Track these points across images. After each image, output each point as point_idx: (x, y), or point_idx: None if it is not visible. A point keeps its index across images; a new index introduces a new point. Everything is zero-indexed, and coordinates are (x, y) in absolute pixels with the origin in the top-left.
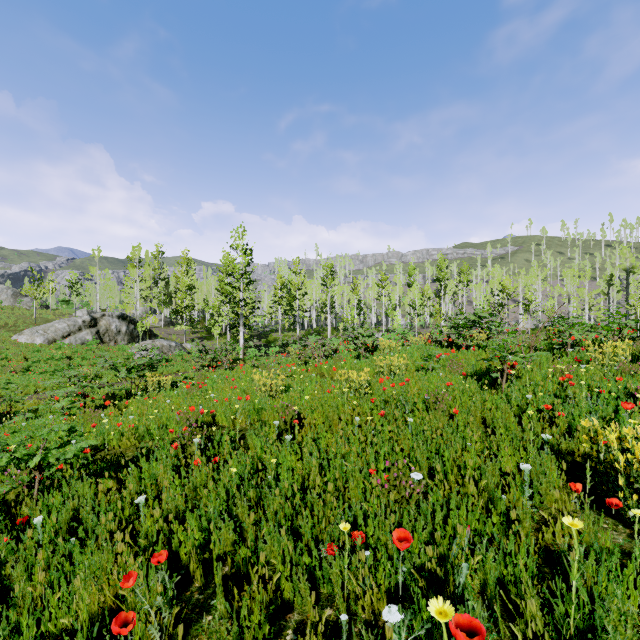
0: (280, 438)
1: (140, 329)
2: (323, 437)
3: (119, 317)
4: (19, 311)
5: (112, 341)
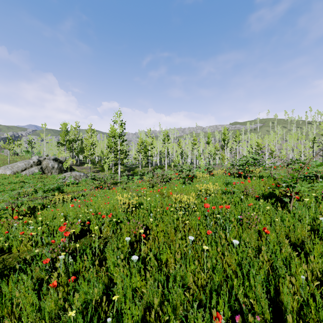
0: (132, 247)
1: (65, 166)
2: (163, 252)
3: (53, 160)
4: (1, 156)
5: (49, 172)
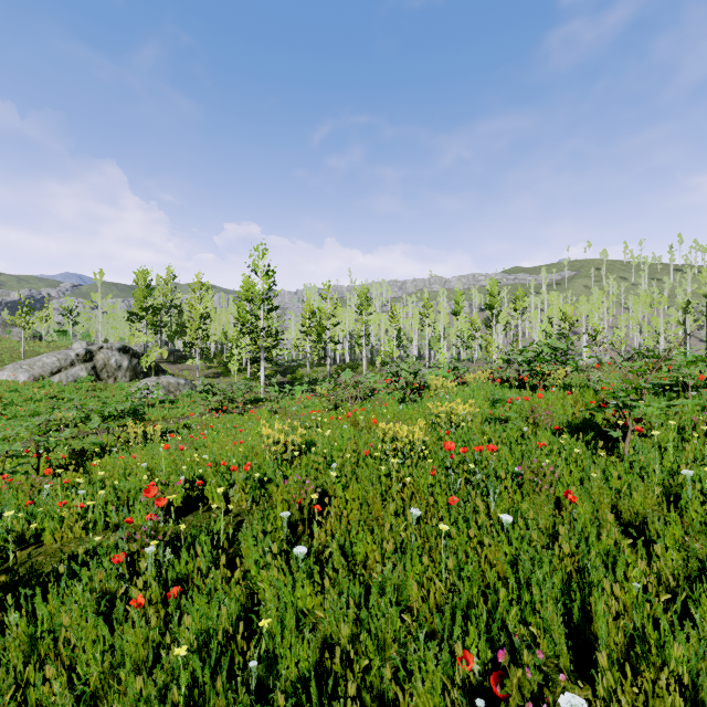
0: (293, 533)
1: (144, 364)
2: (359, 541)
3: (120, 350)
4: (6, 343)
5: (111, 378)
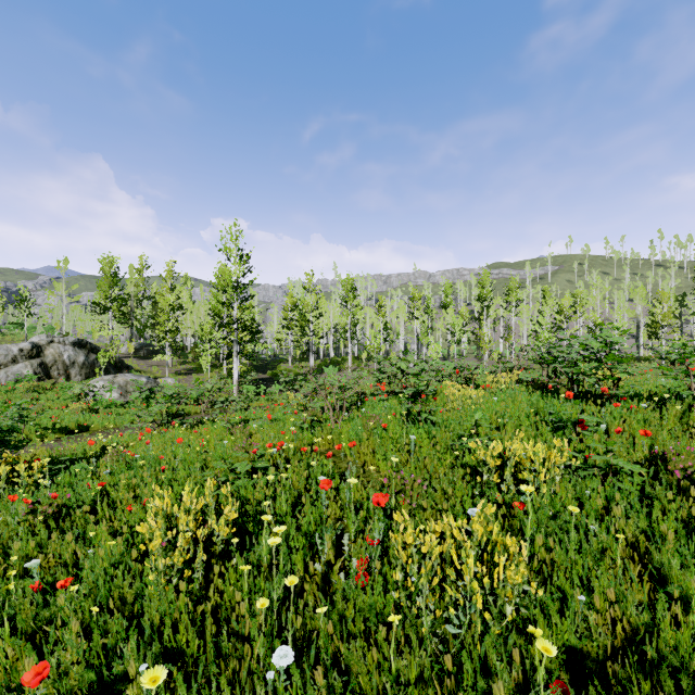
0: None
1: (102, 360)
2: None
3: (74, 344)
4: None
5: (62, 376)
